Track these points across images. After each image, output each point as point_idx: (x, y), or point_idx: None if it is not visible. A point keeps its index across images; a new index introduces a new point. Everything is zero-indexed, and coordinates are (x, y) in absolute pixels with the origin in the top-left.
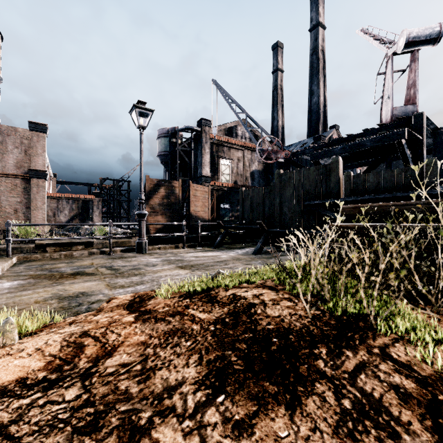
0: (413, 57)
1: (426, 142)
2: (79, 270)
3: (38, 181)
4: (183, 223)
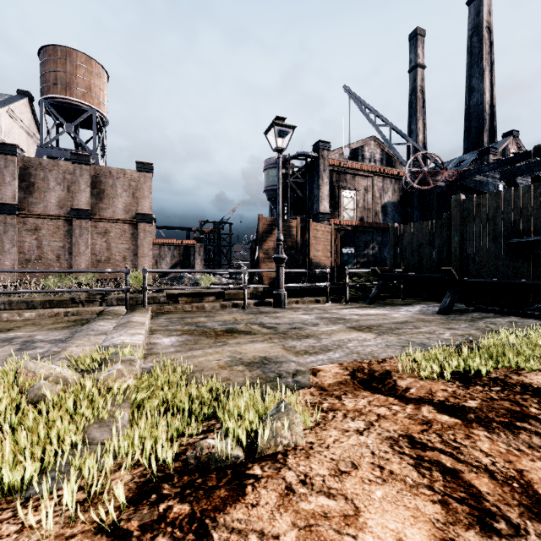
0: None
1: None
2: (229, 327)
3: (145, 225)
4: (326, 271)
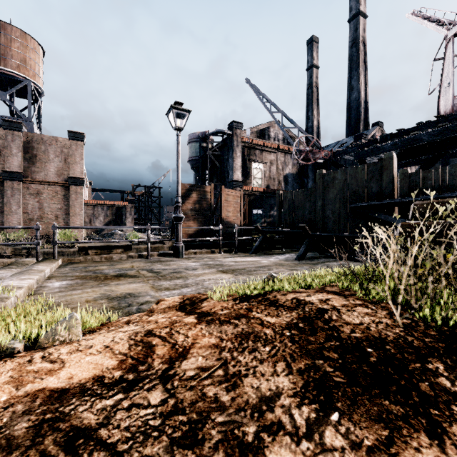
0: None
1: None
2: (121, 273)
3: (76, 188)
4: (219, 227)
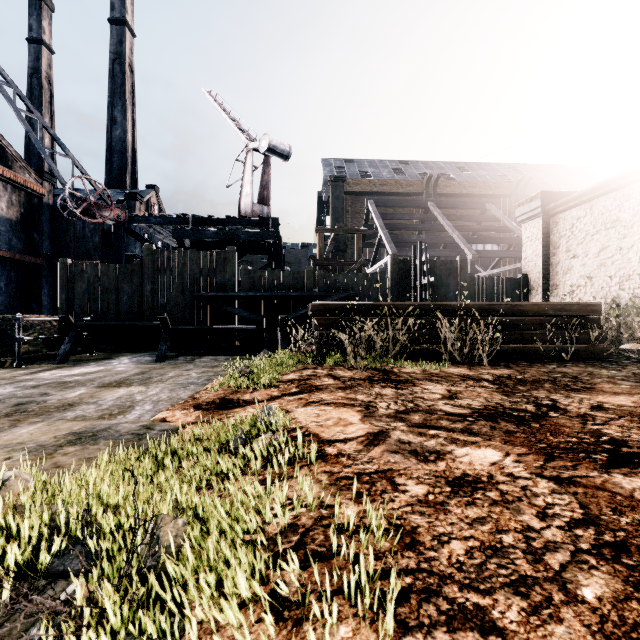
0: (267, 160)
1: None
2: None
3: None
4: None
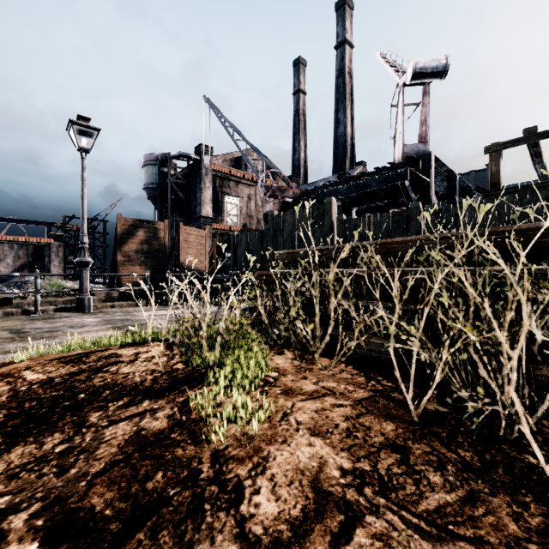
0: (425, 90)
1: (443, 185)
2: None
3: None
4: (146, 275)
